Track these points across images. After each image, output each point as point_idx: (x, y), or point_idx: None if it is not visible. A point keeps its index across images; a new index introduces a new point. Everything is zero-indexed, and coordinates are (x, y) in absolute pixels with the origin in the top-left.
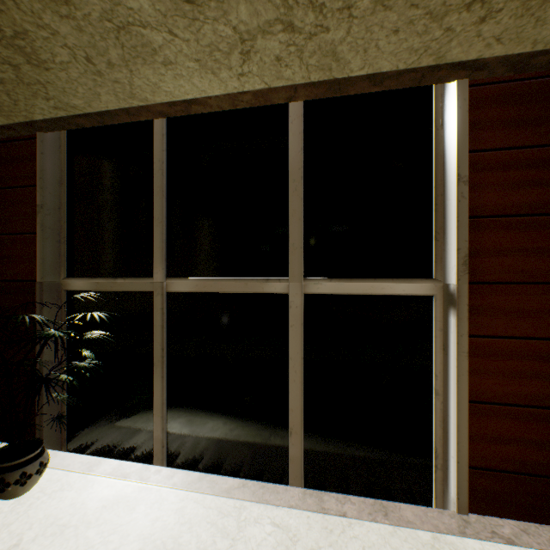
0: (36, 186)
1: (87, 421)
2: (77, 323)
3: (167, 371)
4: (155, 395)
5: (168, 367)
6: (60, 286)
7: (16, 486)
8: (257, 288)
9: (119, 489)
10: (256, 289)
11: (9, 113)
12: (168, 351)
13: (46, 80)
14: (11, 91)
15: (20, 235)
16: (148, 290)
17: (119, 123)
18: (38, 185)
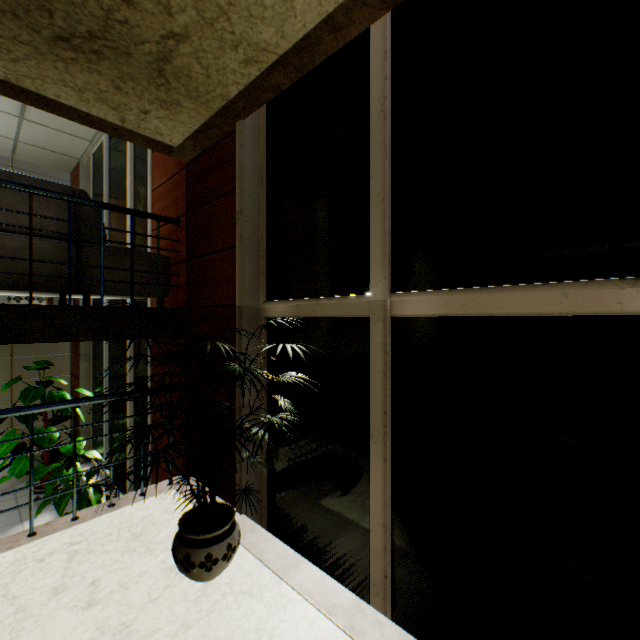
0: (236, 189)
1: (286, 492)
2: (276, 360)
3: (390, 450)
4: (372, 486)
5: (392, 444)
6: (259, 312)
7: (201, 570)
8: (599, 303)
9: (319, 634)
10: (597, 305)
11: (206, 98)
12: (392, 416)
13: None
14: (199, 50)
15: (223, 252)
16: (361, 314)
17: (321, 61)
18: (237, 187)
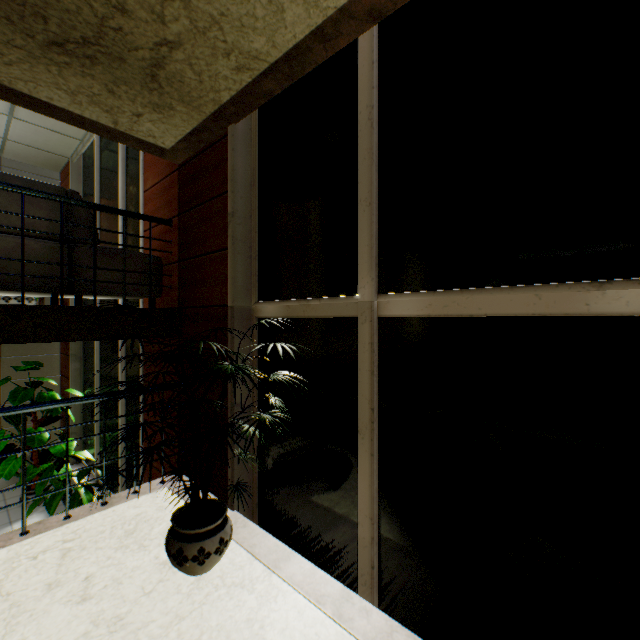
0: (228, 192)
1: (277, 489)
2: (268, 360)
3: (378, 446)
4: (360, 480)
5: (379, 439)
6: (251, 313)
7: (194, 564)
8: (569, 304)
9: (309, 622)
10: (566, 306)
11: (199, 102)
12: (379, 413)
13: (219, 10)
14: (192, 57)
15: (215, 253)
16: (350, 314)
17: (311, 69)
18: (229, 189)
